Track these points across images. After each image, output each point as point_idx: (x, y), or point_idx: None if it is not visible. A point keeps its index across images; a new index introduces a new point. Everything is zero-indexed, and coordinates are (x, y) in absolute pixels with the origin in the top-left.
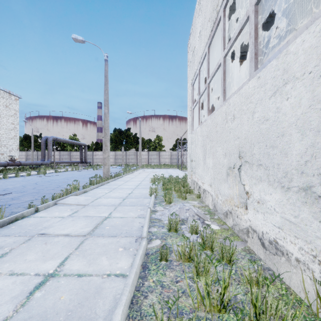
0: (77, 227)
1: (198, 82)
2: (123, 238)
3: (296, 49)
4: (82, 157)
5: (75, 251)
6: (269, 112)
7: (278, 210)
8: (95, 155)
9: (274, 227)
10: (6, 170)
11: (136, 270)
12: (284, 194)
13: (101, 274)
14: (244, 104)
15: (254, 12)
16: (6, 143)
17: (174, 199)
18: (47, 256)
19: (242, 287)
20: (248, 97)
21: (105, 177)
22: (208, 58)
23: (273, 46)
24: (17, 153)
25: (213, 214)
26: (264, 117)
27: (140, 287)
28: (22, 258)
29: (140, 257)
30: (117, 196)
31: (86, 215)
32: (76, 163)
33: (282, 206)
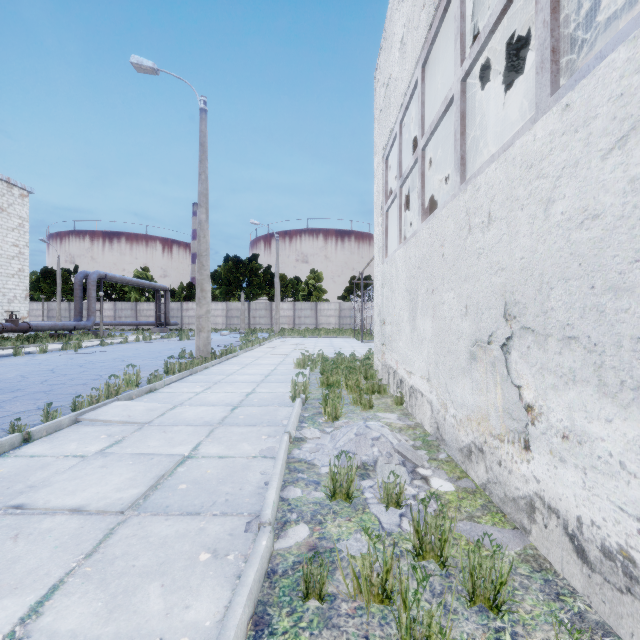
0: (110, 486)
1: (399, 150)
2: (215, 521)
3: None
4: (160, 313)
5: (86, 562)
6: (601, 194)
7: (637, 469)
8: (187, 309)
9: (622, 516)
10: None
11: None
12: None
13: None
14: (518, 183)
15: None
16: (1, 284)
17: (345, 409)
18: (4, 581)
19: None
20: (531, 163)
21: (200, 356)
22: (421, 94)
23: None
24: (24, 305)
25: (435, 447)
26: (584, 209)
27: None
28: None
29: (247, 594)
30: (219, 402)
31: (137, 453)
32: (149, 326)
33: None
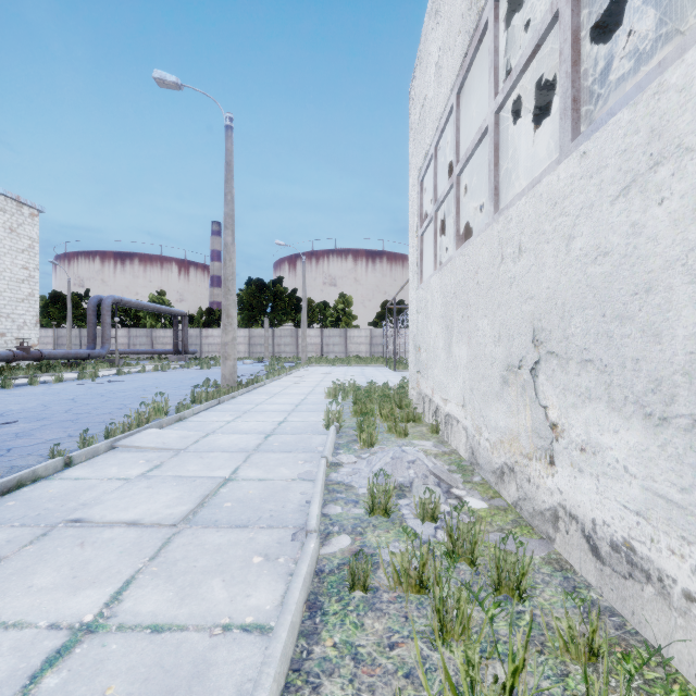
0: (159, 504)
1: (434, 174)
2: (263, 532)
3: (685, 79)
4: (178, 341)
5: (151, 563)
6: (610, 234)
7: (636, 471)
8: (206, 336)
9: (625, 512)
10: (10, 369)
11: (293, 618)
12: (651, 433)
13: (207, 626)
14: (545, 219)
15: (571, 2)
16: (10, 310)
17: (380, 437)
18: (82, 577)
19: (552, 661)
20: (555, 201)
21: (227, 385)
22: (457, 119)
23: (599, 94)
24: (35, 332)
25: (469, 472)
26: (597, 247)
27: (303, 660)
28: (23, 583)
29: (302, 581)
30: (251, 430)
31: (179, 475)
32: (166, 355)
33: (647, 463)
